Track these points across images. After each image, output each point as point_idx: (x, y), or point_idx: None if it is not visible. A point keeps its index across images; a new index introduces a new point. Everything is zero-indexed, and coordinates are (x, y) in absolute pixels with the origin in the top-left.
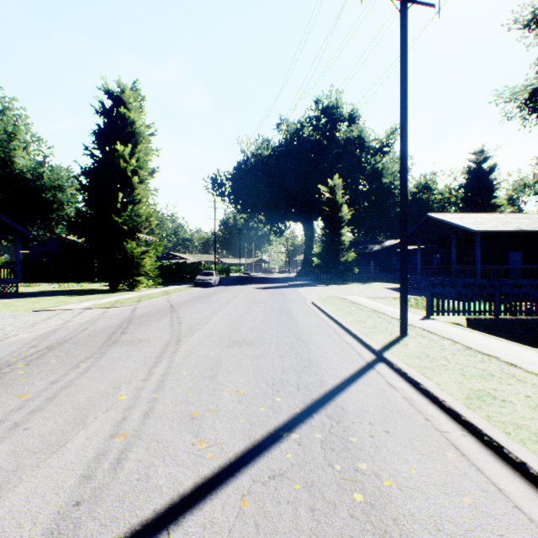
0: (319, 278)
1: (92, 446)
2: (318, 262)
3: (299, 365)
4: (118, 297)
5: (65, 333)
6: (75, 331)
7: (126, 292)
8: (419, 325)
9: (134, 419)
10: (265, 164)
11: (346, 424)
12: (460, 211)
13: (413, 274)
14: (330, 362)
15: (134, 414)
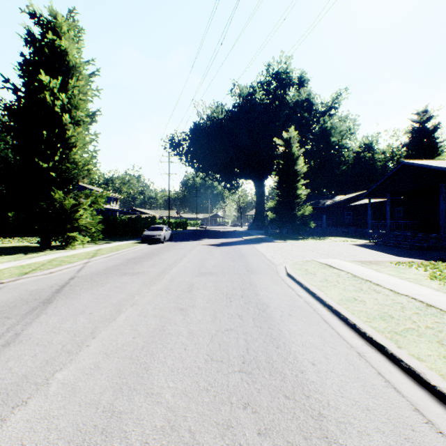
0: (273, 232)
1: None
2: (272, 216)
3: None
4: (17, 262)
5: None
6: None
7: (53, 250)
8: None
9: None
10: (219, 125)
11: None
12: None
13: (379, 229)
14: None
15: None
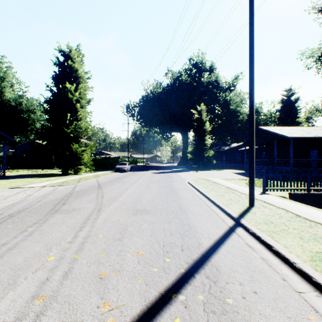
0: (192, 166)
1: (14, 310)
2: (191, 157)
3: (182, 229)
4: (66, 178)
5: (25, 204)
6: (32, 202)
7: (72, 175)
8: (260, 198)
9: (55, 280)
10: (158, 97)
11: (222, 284)
12: (277, 126)
13: None
14: (204, 227)
15: (56, 274)
